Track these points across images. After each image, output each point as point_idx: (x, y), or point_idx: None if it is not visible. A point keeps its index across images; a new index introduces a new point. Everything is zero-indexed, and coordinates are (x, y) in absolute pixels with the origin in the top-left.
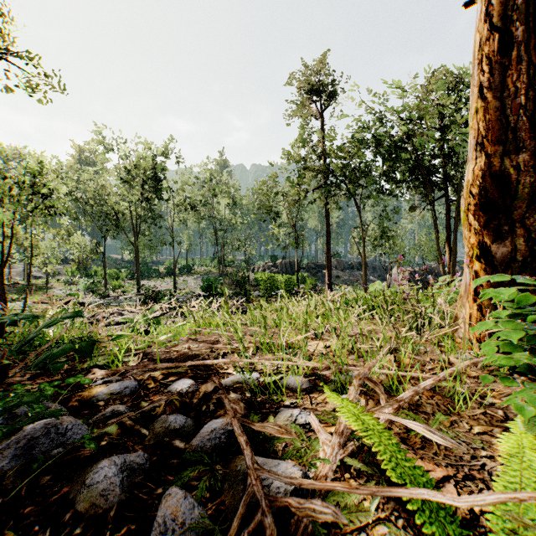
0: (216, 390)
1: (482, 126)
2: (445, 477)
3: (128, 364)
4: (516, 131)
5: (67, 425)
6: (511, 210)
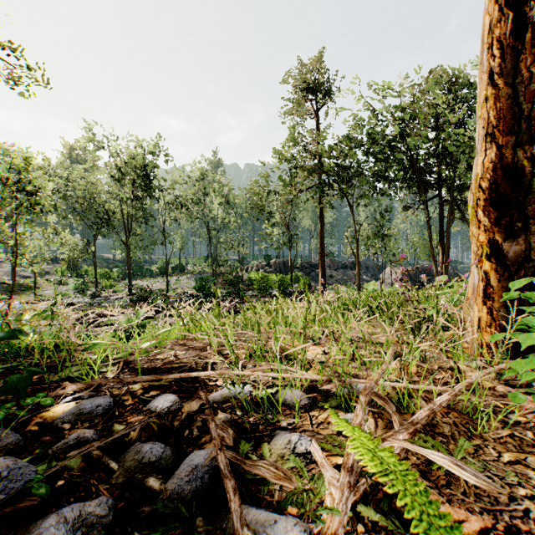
0: (202, 410)
1: (493, 115)
2: (483, 530)
3: (105, 376)
4: (530, 120)
5: (1, 471)
6: (524, 205)
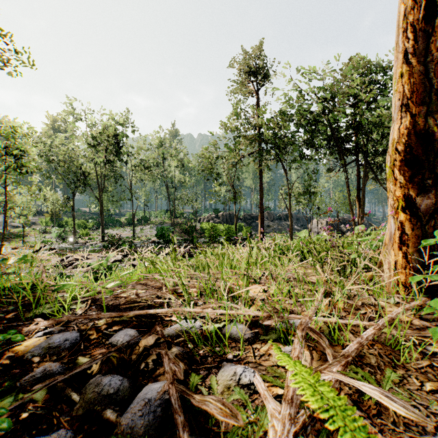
0: (157, 344)
1: (407, 89)
2: None
3: (75, 312)
4: None
5: None
6: (434, 165)
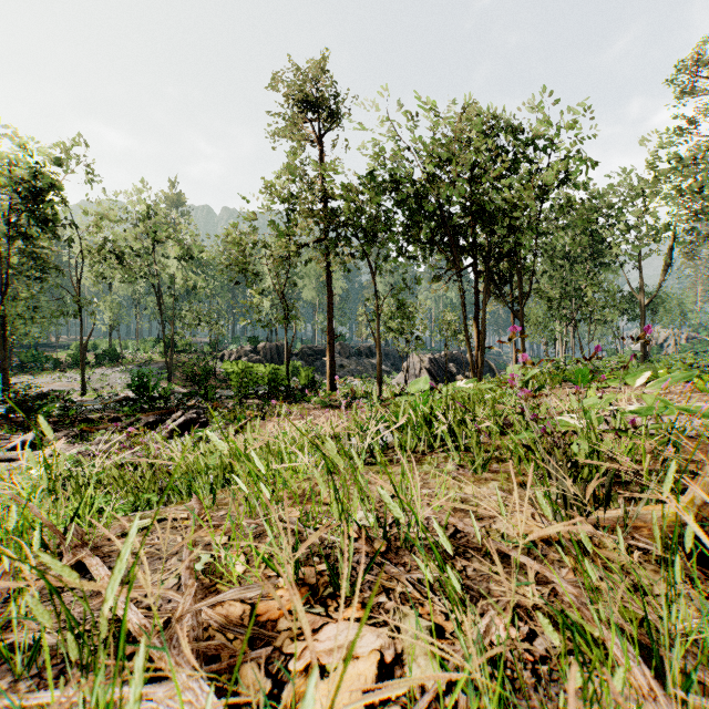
0: None
1: None
2: None
3: None
4: None
5: None
6: None
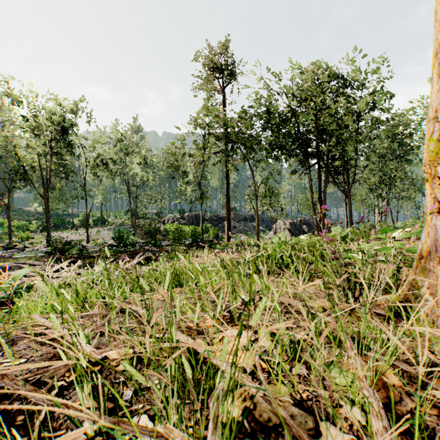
0: None
1: None
2: None
3: None
4: None
5: None
6: None
